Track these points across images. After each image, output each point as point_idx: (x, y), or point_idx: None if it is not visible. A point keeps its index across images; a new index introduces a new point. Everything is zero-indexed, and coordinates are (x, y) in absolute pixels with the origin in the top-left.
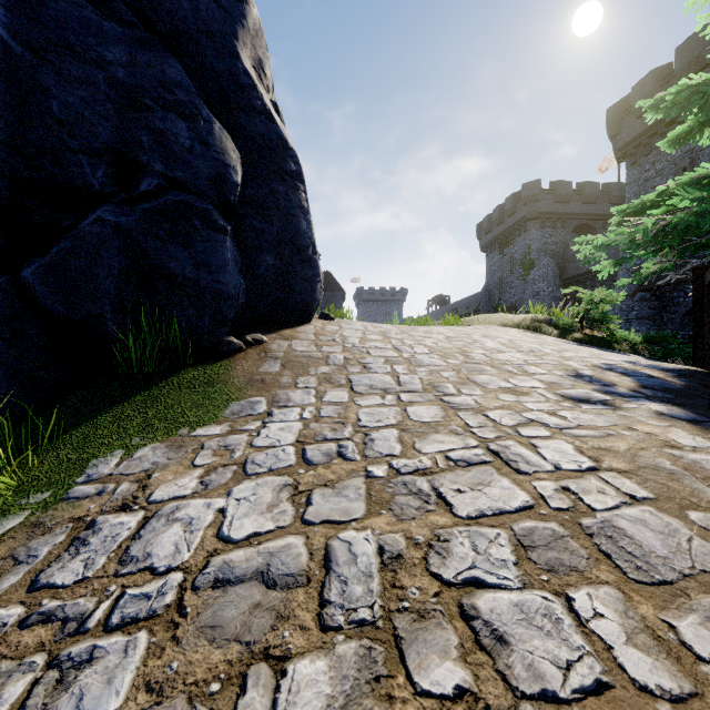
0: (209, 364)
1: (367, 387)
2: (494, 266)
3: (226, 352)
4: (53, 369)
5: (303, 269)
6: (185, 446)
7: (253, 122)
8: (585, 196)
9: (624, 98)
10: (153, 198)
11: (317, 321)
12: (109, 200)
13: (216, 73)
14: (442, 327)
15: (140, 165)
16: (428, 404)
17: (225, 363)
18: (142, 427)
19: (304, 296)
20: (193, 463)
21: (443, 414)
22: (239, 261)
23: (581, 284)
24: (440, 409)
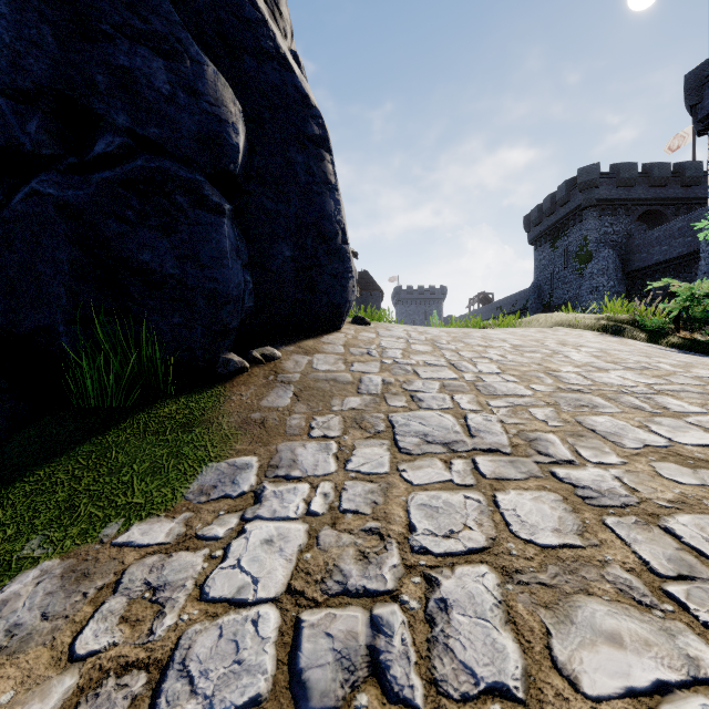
0: (196, 392)
1: (419, 439)
2: (544, 260)
3: (223, 374)
4: (6, 397)
5: (330, 262)
6: (92, 576)
7: (262, 69)
8: (653, 179)
9: (706, 60)
10: (117, 164)
11: (349, 326)
12: (51, 166)
13: (211, 1)
14: (498, 331)
15: (94, 117)
16: (534, 486)
17: (218, 391)
18: (58, 512)
19: (332, 297)
20: (74, 643)
21: (575, 521)
22: (243, 252)
23: (649, 277)
24: (565, 506)
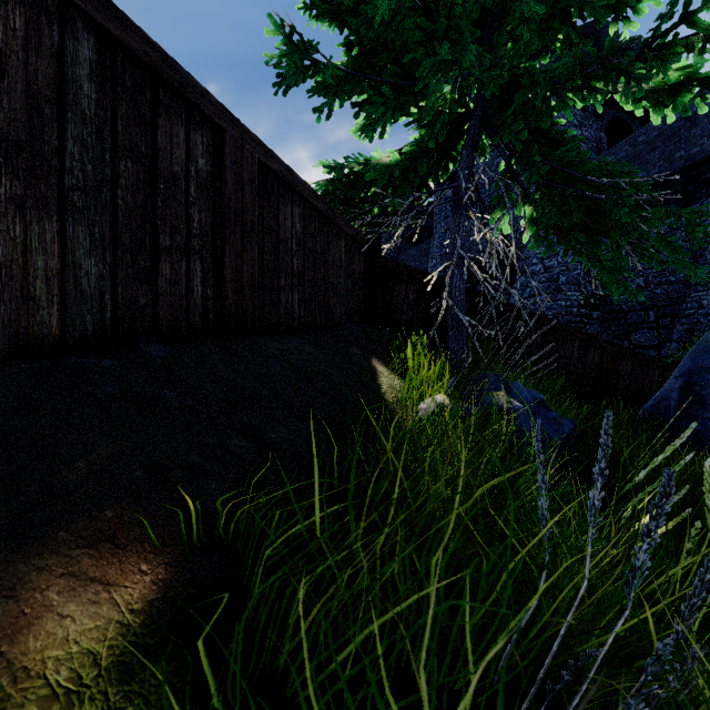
0: None
1: None
2: None
3: None
4: None
5: None
6: None
7: None
8: None
9: None
10: None
11: None
12: None
13: None
14: None
15: None
16: None
17: None
18: None
19: None
20: None
21: None
22: None
23: None
24: None
